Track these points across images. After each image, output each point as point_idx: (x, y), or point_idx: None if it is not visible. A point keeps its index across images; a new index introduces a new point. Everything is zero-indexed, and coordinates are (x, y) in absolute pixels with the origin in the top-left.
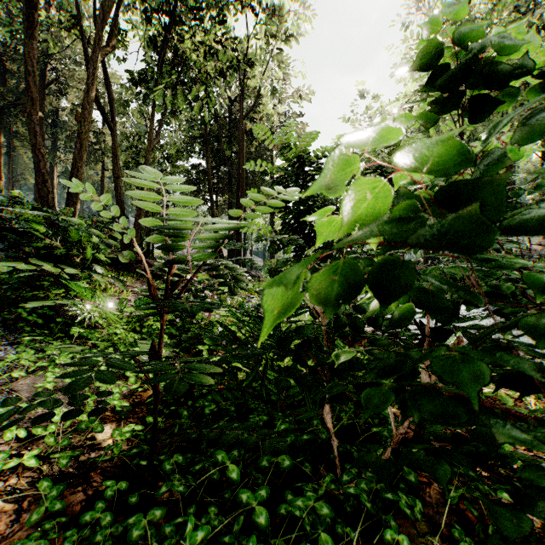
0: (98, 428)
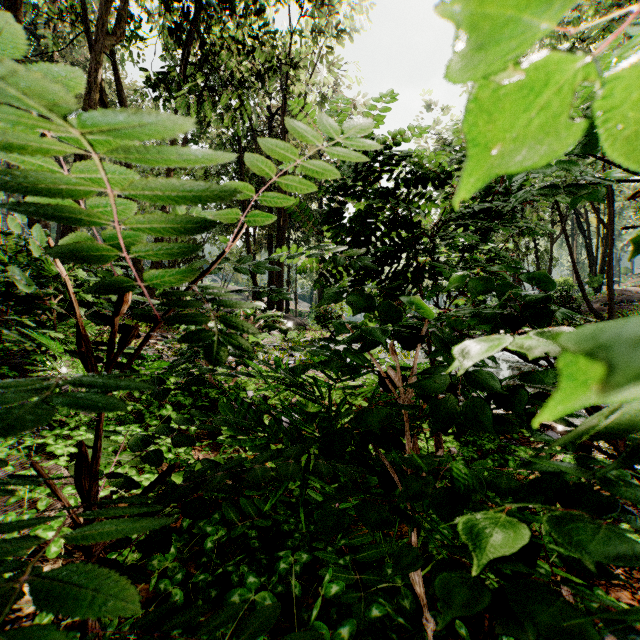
0: None
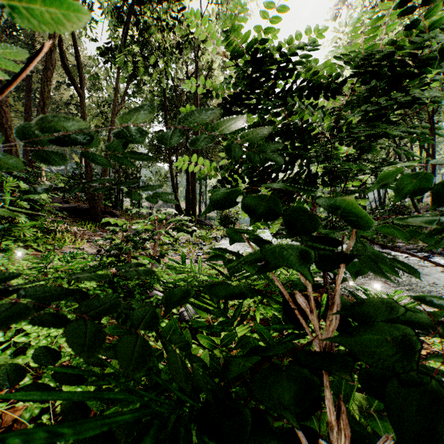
0: None
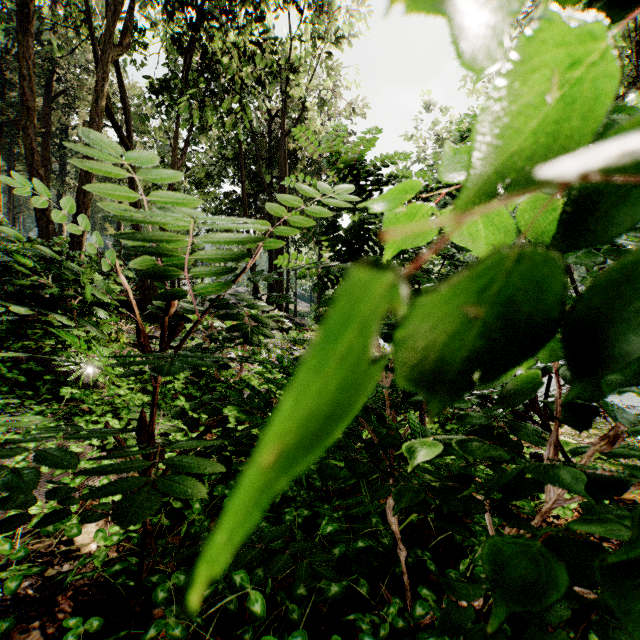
0: (73, 530)
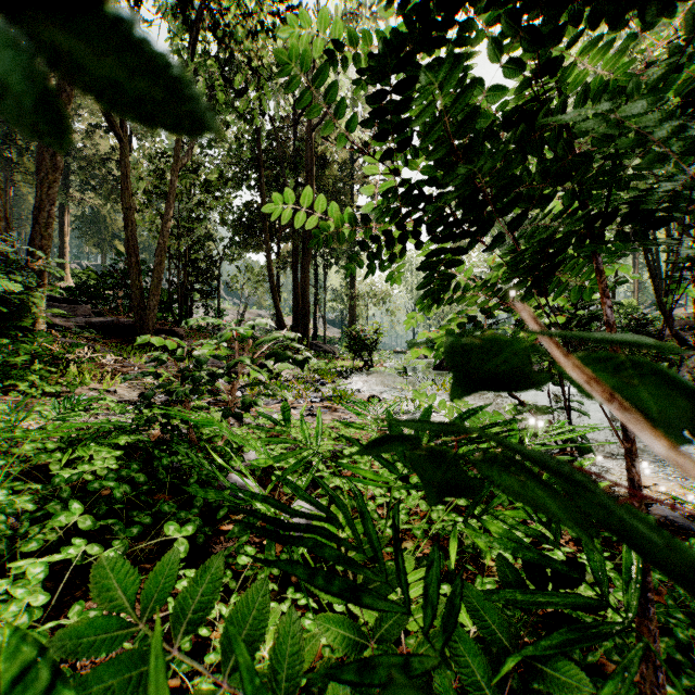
0: None
